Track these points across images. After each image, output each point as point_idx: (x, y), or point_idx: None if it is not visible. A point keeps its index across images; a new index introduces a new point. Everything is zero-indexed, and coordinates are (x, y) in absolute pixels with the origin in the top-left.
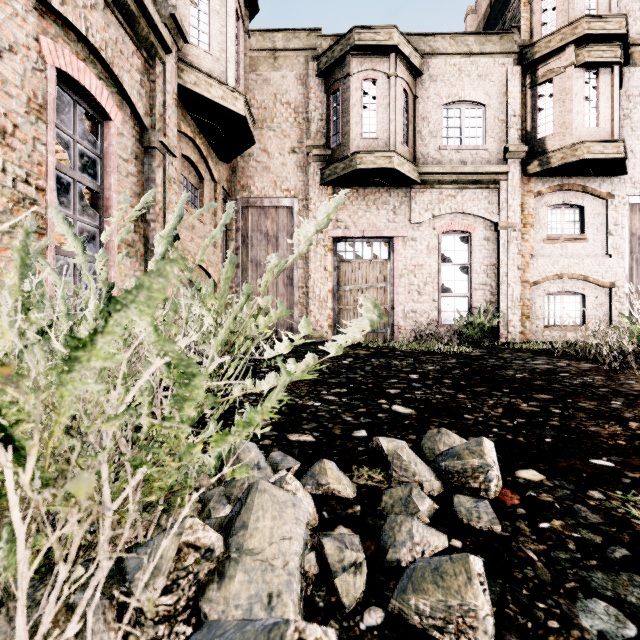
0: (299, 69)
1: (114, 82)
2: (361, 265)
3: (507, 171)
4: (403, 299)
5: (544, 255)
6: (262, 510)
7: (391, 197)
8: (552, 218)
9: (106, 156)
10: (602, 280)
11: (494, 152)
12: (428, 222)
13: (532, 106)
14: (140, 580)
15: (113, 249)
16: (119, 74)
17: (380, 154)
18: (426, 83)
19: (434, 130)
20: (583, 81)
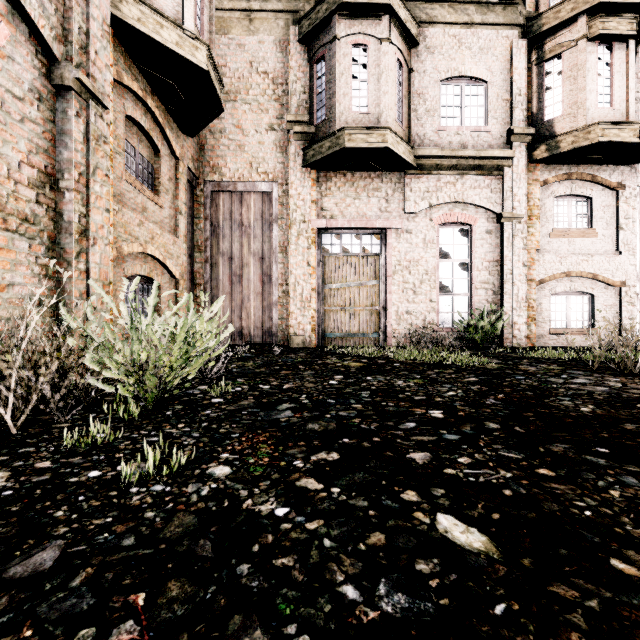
0: (278, 34)
1: None
2: (349, 260)
3: (512, 156)
4: (397, 299)
5: (550, 251)
6: None
7: (383, 183)
8: (558, 210)
9: None
10: (612, 279)
11: (497, 135)
12: (424, 212)
13: (538, 85)
14: None
15: None
16: None
17: (372, 131)
18: (422, 55)
19: (431, 108)
20: (596, 56)
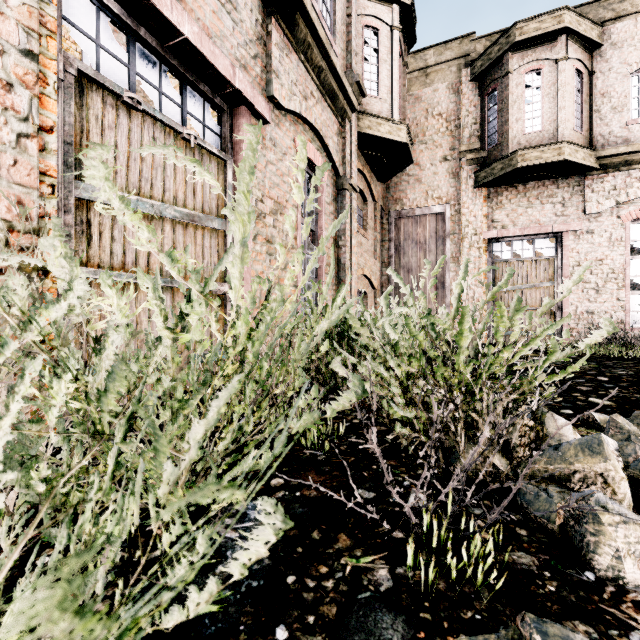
0: (451, 79)
1: (324, 149)
2: (520, 264)
3: None
4: (575, 299)
5: None
6: (549, 419)
7: (559, 189)
8: None
9: (319, 204)
10: None
11: None
12: (610, 211)
13: None
14: (517, 427)
15: (323, 271)
16: (328, 143)
17: (546, 147)
18: (607, 53)
19: (618, 104)
20: None
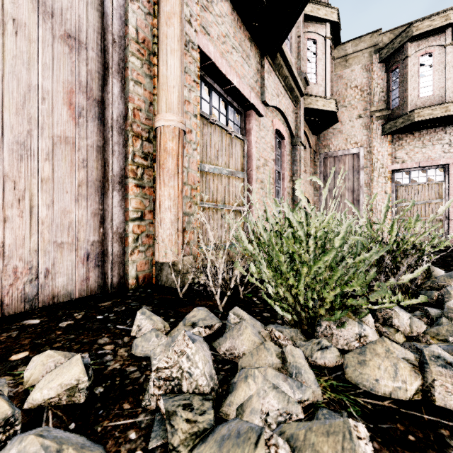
0: (364, 62)
1: (285, 122)
2: (416, 187)
3: None
4: None
5: None
6: (433, 269)
7: (446, 134)
8: None
9: (282, 156)
10: None
11: None
12: None
13: None
14: None
15: (285, 196)
16: (288, 118)
17: (436, 106)
18: None
19: None
20: None
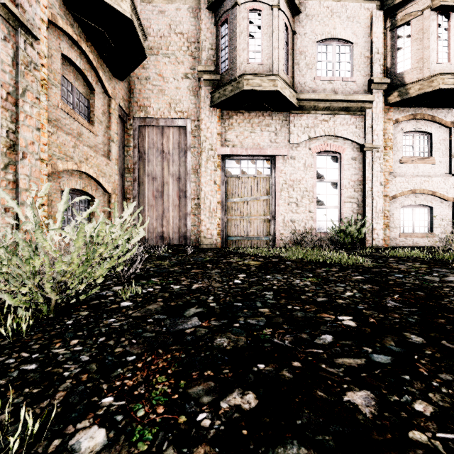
0: (191, 3)
1: None
2: (246, 180)
3: (372, 100)
4: (283, 210)
5: (400, 173)
6: None
7: (273, 120)
8: (406, 143)
9: None
10: (447, 195)
11: (360, 84)
12: (305, 143)
13: (392, 46)
14: None
15: None
16: None
17: (265, 77)
18: (303, 21)
19: (310, 63)
20: (437, 23)
